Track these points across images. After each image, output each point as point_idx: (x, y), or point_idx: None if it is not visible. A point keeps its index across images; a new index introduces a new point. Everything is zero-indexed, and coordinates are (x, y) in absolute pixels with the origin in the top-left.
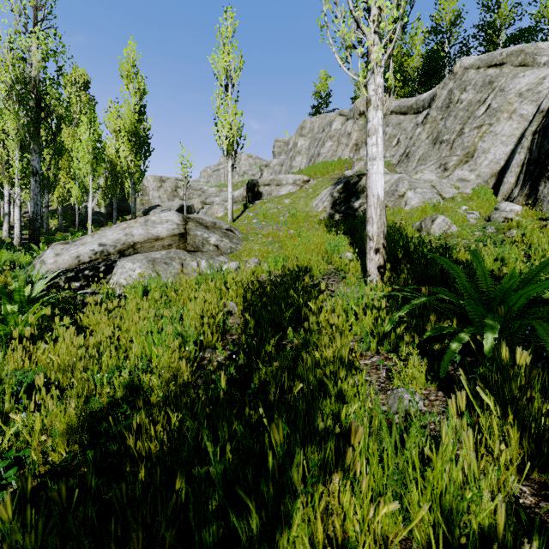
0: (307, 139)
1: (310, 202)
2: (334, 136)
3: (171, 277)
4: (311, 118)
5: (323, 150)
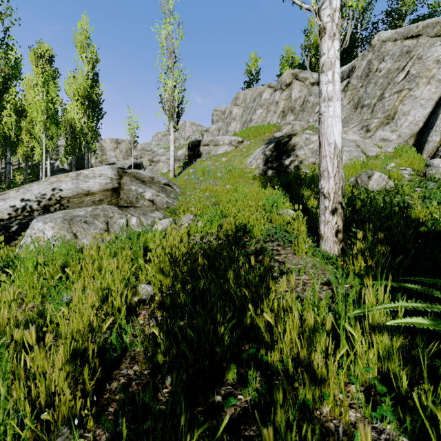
0: (241, 108)
1: (245, 159)
2: (264, 105)
3: (91, 238)
4: (244, 91)
5: (255, 116)
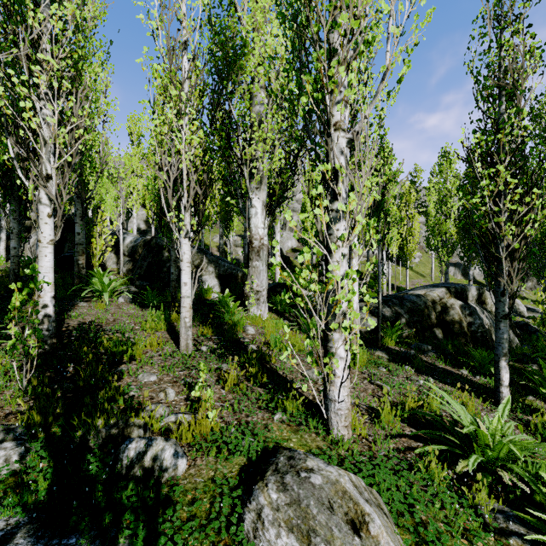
0: None
1: None
2: None
3: None
4: None
5: None
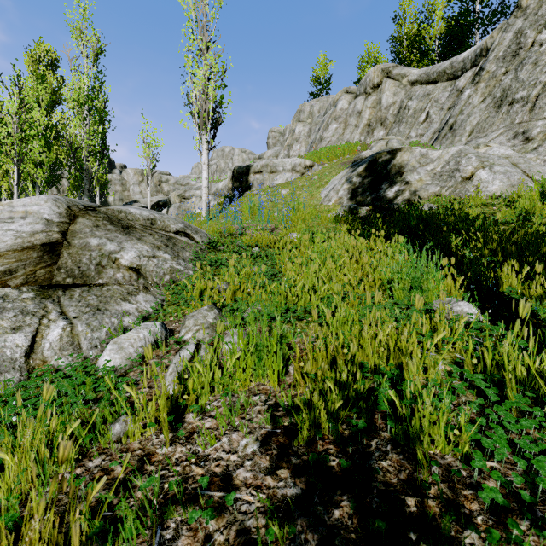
0: (306, 124)
1: (317, 191)
2: (340, 117)
3: None
4: (311, 101)
5: (327, 134)
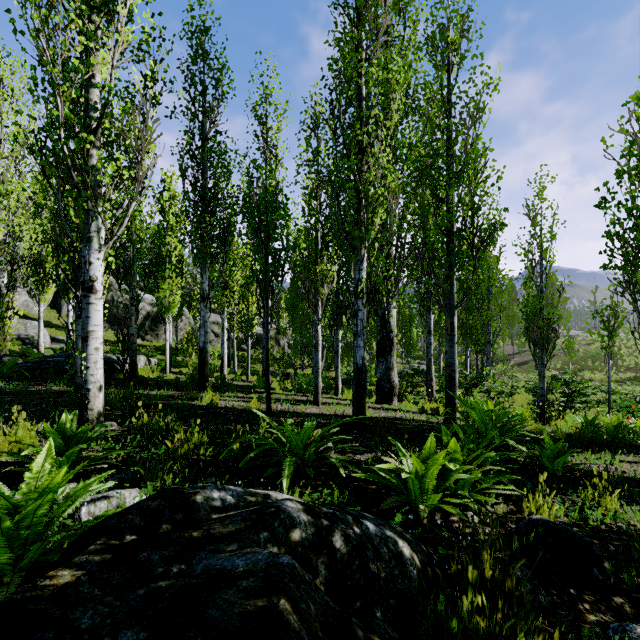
0: None
1: None
2: None
3: None
4: None
5: None
